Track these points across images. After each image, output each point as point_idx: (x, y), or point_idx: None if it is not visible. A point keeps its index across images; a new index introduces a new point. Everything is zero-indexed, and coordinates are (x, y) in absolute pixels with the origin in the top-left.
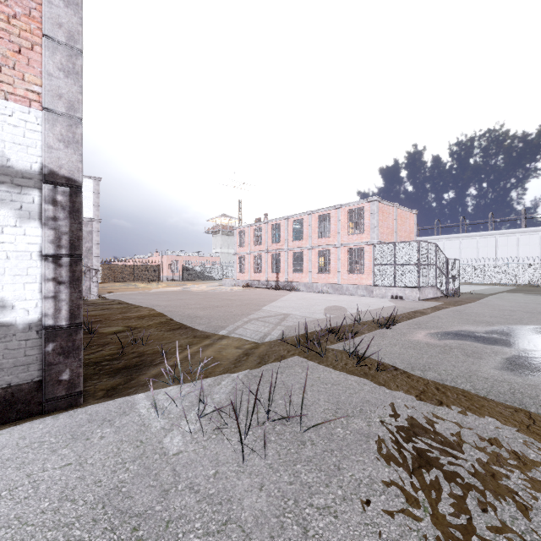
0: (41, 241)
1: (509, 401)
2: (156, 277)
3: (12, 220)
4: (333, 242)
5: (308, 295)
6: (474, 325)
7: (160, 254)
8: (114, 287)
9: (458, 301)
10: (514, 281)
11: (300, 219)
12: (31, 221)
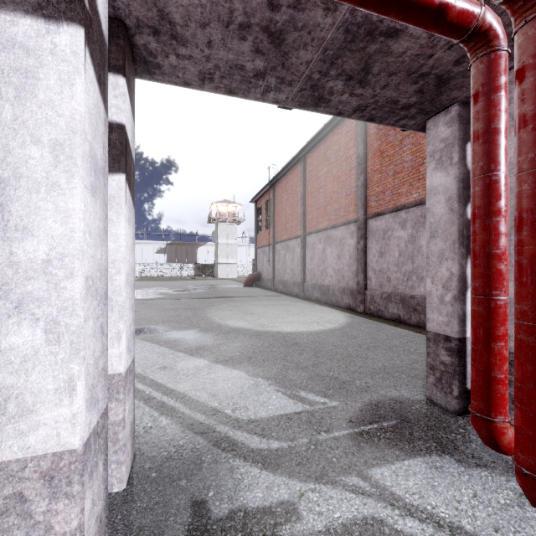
0: None
1: None
2: None
3: None
4: None
5: None
6: None
7: None
8: None
9: None
10: (139, 274)
11: None
12: None
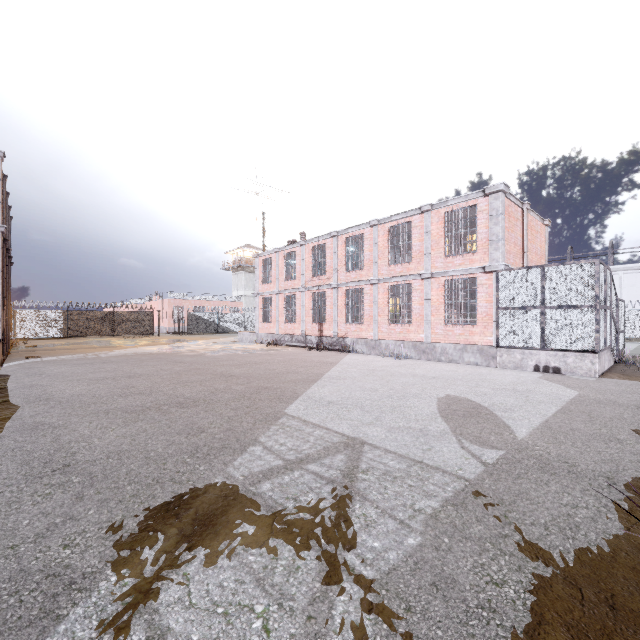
0: None
1: None
2: (148, 329)
3: None
4: (417, 270)
5: (377, 363)
6: None
7: (159, 298)
8: (63, 346)
9: None
10: None
11: (358, 235)
12: None
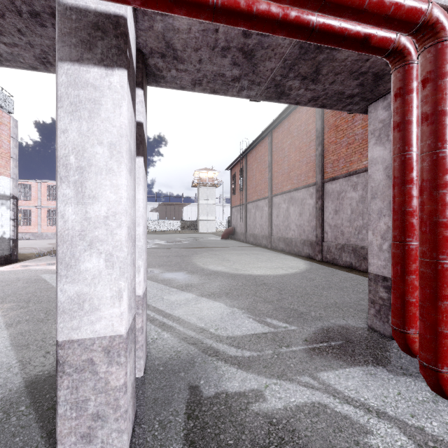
0: (10, 215)
1: None
2: None
3: (6, 209)
4: (34, 204)
5: None
6: None
7: None
8: None
9: None
10: None
11: None
12: (9, 209)
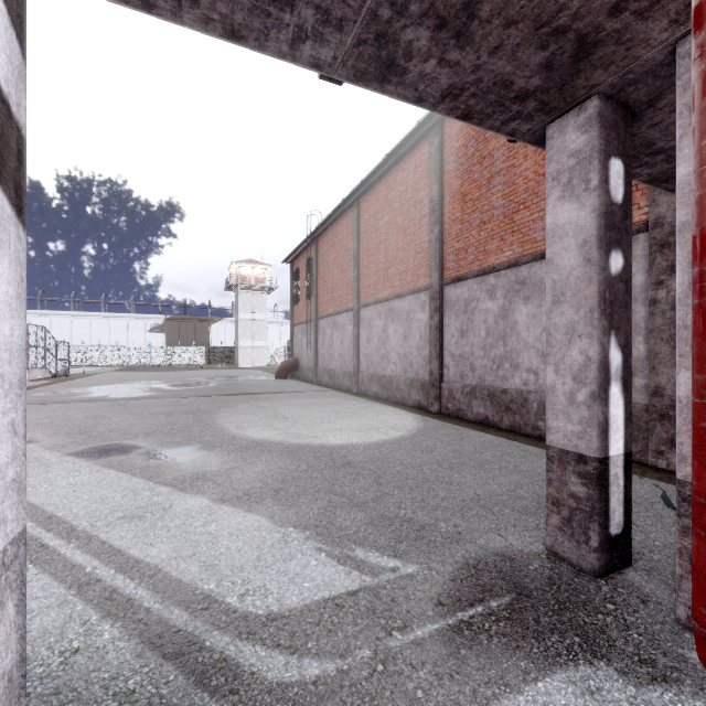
0: None
1: (85, 401)
2: None
3: None
4: None
5: None
6: (78, 387)
7: None
8: None
9: (68, 379)
10: (124, 362)
11: None
12: None
